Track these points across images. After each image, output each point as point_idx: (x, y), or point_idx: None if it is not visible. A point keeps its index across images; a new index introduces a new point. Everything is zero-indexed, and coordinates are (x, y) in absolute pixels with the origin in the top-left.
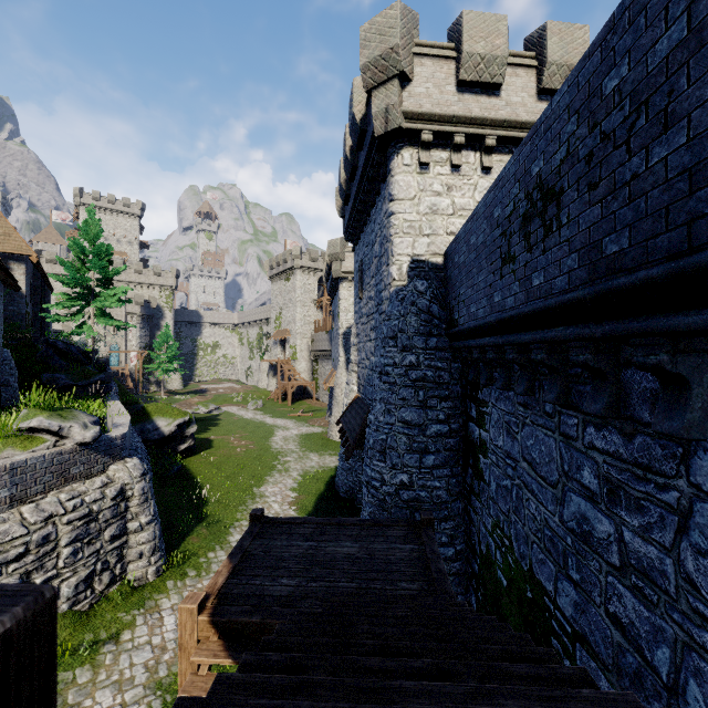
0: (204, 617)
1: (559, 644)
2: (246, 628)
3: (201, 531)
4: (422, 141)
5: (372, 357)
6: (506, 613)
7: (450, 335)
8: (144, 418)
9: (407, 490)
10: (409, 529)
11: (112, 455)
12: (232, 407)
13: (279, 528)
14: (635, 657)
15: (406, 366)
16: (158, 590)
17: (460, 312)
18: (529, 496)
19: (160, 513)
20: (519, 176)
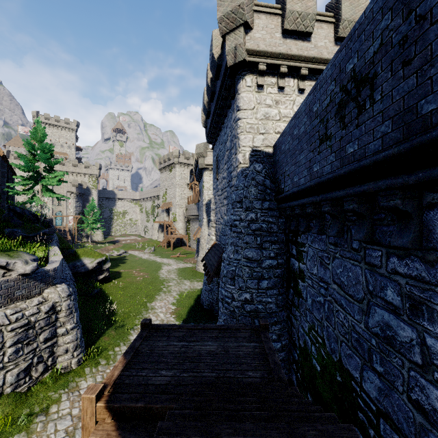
0: (101, 404)
1: (364, 417)
2: (133, 412)
3: (111, 333)
4: (259, 70)
5: (225, 217)
6: (319, 389)
7: (278, 200)
8: (75, 258)
9: (249, 304)
10: (252, 331)
11: (46, 282)
12: (135, 251)
13: (161, 332)
14: (437, 437)
15: (248, 221)
16: (79, 374)
17: (286, 183)
18: (338, 308)
19: (83, 321)
20: (335, 76)
